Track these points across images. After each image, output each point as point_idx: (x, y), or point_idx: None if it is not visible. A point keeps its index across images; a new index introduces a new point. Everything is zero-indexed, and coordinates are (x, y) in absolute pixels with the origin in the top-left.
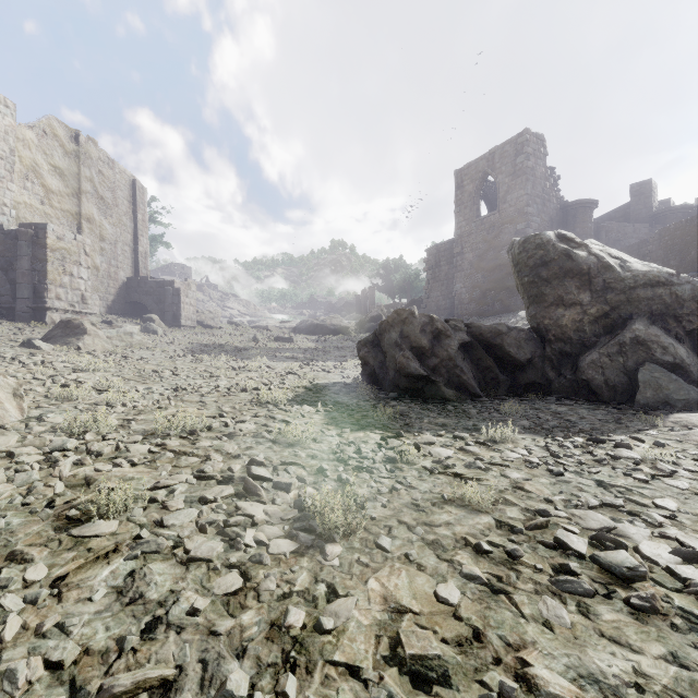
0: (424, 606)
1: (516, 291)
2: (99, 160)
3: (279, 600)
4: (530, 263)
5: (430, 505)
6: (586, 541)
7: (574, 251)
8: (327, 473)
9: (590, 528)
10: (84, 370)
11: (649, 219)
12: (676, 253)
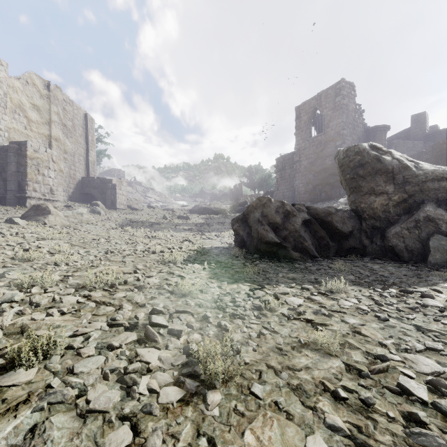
0: None
1: (335, 186)
2: (63, 101)
3: None
4: (351, 165)
5: (290, 349)
6: (425, 388)
7: (382, 156)
8: (210, 320)
9: (423, 372)
10: (45, 238)
11: (423, 138)
12: (444, 160)
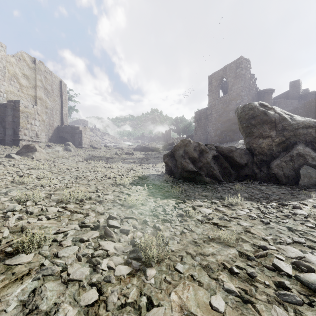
0: (204, 313)
1: (236, 131)
2: (45, 72)
3: (118, 309)
4: (246, 117)
5: (202, 242)
6: (290, 266)
7: (267, 111)
8: (148, 223)
9: (290, 257)
10: (33, 168)
11: (298, 98)
12: (312, 113)
